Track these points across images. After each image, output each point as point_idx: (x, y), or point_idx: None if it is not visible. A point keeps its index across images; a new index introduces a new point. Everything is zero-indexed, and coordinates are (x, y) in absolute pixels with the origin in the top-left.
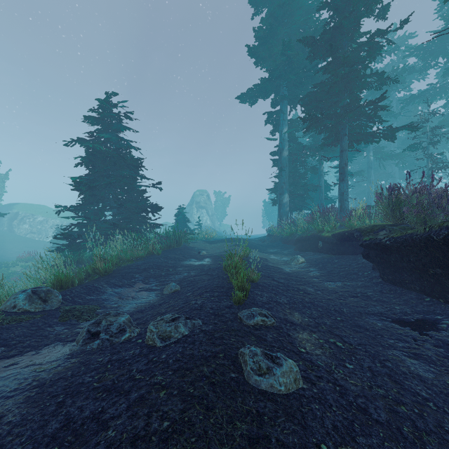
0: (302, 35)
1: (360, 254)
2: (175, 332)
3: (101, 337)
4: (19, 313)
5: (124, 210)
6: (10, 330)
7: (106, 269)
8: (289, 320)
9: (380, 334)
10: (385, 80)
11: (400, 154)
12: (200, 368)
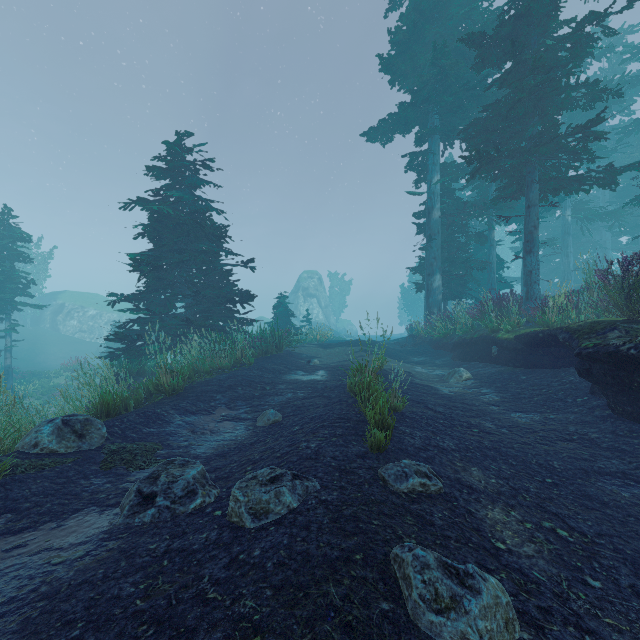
0: (463, 35)
1: (563, 367)
2: (276, 502)
3: (157, 503)
4: (42, 456)
5: (202, 299)
6: (25, 483)
7: (174, 386)
8: (464, 481)
9: (633, 516)
10: (600, 93)
11: (616, 212)
12: (322, 586)
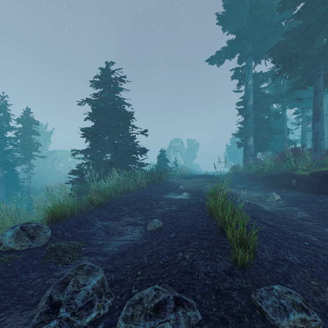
0: None
1: None
2: None
3: (60, 314)
4: (3, 252)
5: (119, 152)
6: None
7: (100, 201)
8: None
9: None
10: None
11: None
12: None
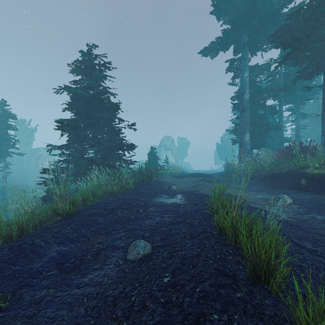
0: None
1: None
2: None
3: None
4: None
5: (103, 148)
6: None
7: (66, 211)
8: None
9: None
10: None
11: None
12: None
